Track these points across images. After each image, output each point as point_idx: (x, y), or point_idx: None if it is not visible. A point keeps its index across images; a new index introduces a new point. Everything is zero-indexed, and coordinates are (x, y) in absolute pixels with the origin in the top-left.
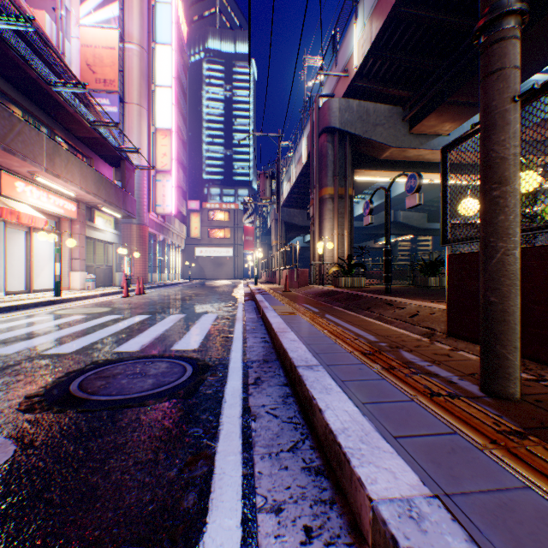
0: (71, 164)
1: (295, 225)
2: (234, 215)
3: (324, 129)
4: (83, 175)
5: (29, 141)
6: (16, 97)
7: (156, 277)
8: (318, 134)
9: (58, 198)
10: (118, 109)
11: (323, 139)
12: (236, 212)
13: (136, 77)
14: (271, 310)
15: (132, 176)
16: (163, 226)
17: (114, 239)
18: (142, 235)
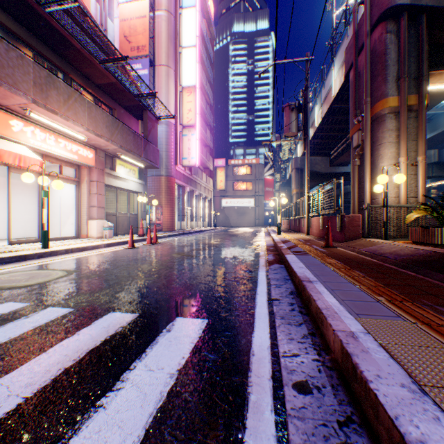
0: (73, 101)
1: (316, 173)
2: (255, 169)
3: (383, 14)
4: (90, 116)
5: (5, 62)
6: (17, 31)
7: (183, 225)
8: (370, 27)
9: (70, 143)
10: (148, 71)
11: (378, 31)
12: (257, 166)
13: (164, 40)
14: (417, 397)
15: (154, 127)
16: (190, 179)
17: (138, 188)
18: (169, 186)
